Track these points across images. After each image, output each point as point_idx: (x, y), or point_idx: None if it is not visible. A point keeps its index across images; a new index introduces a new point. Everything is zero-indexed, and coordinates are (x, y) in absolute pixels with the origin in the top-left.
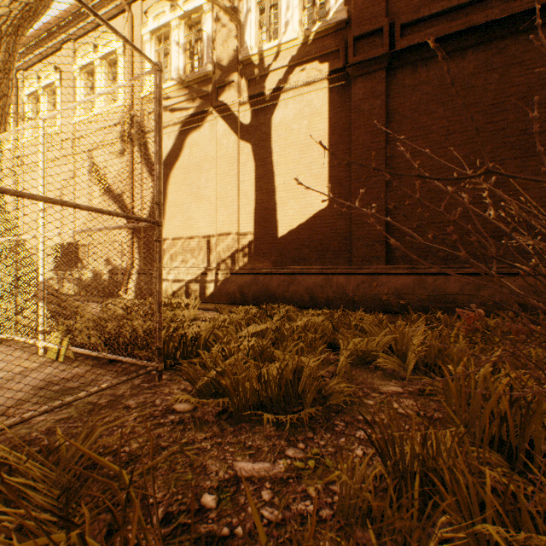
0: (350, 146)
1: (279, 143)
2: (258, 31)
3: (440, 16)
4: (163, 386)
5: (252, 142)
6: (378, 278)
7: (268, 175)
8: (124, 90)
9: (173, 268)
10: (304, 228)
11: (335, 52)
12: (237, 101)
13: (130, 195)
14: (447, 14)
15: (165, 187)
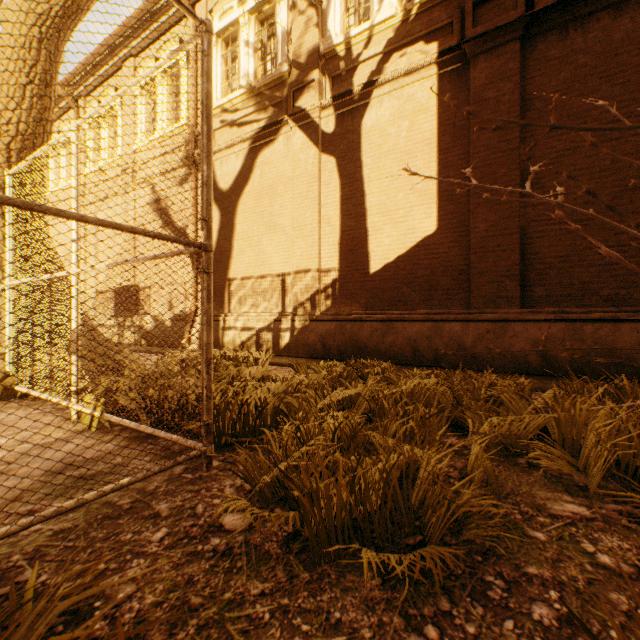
0: (467, 149)
1: (371, 153)
2: (343, 15)
3: None
4: (211, 479)
5: (336, 155)
6: (509, 326)
7: (357, 195)
8: (187, 107)
9: (242, 313)
10: (404, 261)
11: (447, 26)
12: (318, 105)
13: (193, 229)
14: None
15: (233, 217)
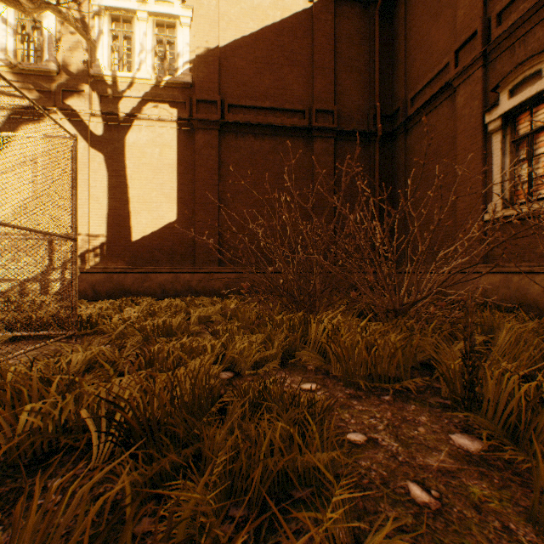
0: (194, 177)
1: (133, 161)
2: (110, 54)
3: (252, 109)
4: (82, 343)
5: (104, 153)
6: (214, 275)
7: (122, 186)
8: None
9: None
10: (156, 235)
11: (183, 103)
12: (89, 112)
13: None
14: (255, 109)
15: None
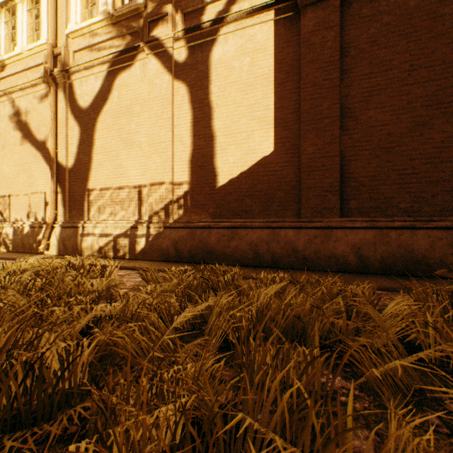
0: (298, 85)
1: (218, 83)
2: None
3: None
4: None
5: (187, 82)
6: (332, 232)
7: (206, 118)
8: (47, 28)
9: (100, 221)
10: (246, 176)
11: None
12: (171, 36)
13: (52, 141)
14: None
15: (92, 132)
